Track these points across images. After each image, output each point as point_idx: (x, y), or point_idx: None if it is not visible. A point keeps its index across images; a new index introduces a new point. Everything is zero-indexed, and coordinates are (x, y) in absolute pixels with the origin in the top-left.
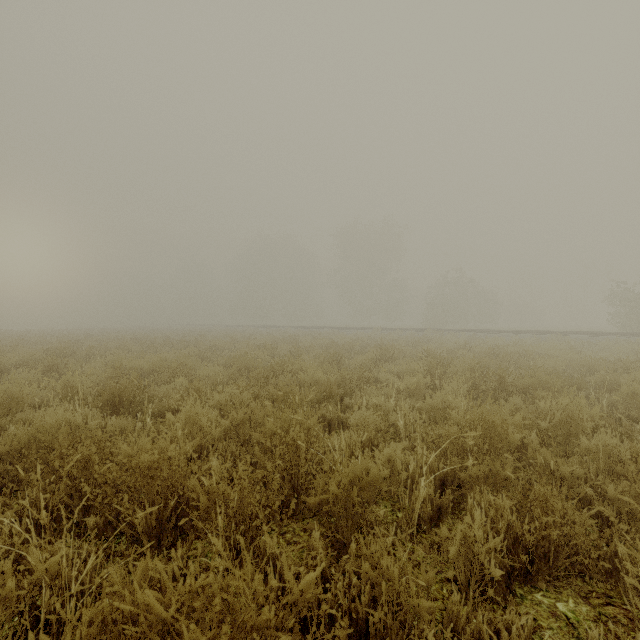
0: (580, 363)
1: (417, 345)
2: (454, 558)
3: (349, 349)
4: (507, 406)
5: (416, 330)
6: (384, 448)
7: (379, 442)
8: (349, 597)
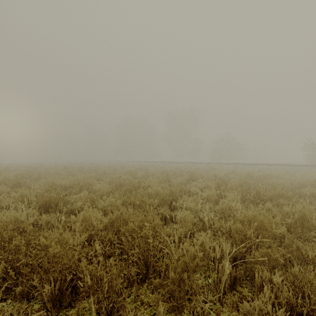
0: (296, 182)
1: (208, 171)
2: None
3: (173, 173)
4: (264, 208)
5: (207, 163)
6: (199, 237)
7: (194, 231)
8: None
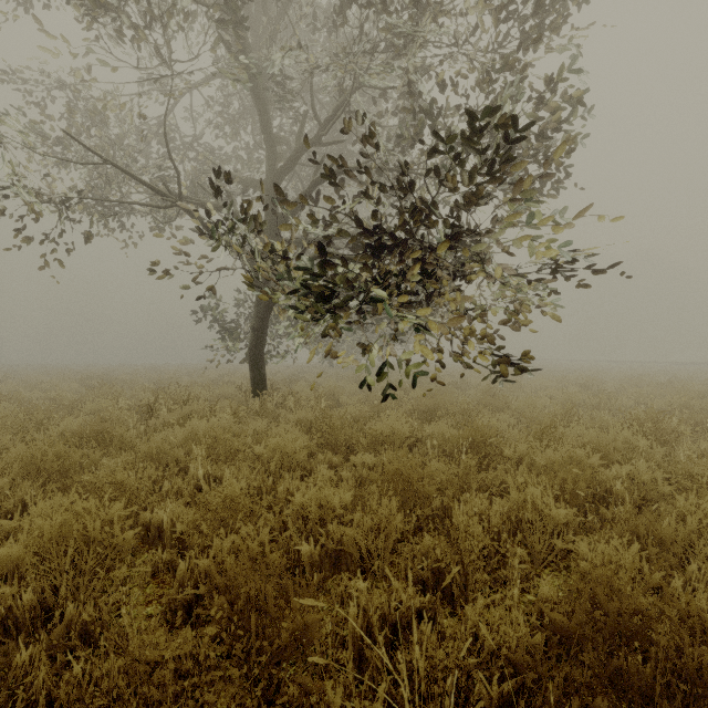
0: None
1: None
2: None
3: None
4: None
5: None
6: None
7: None
8: None
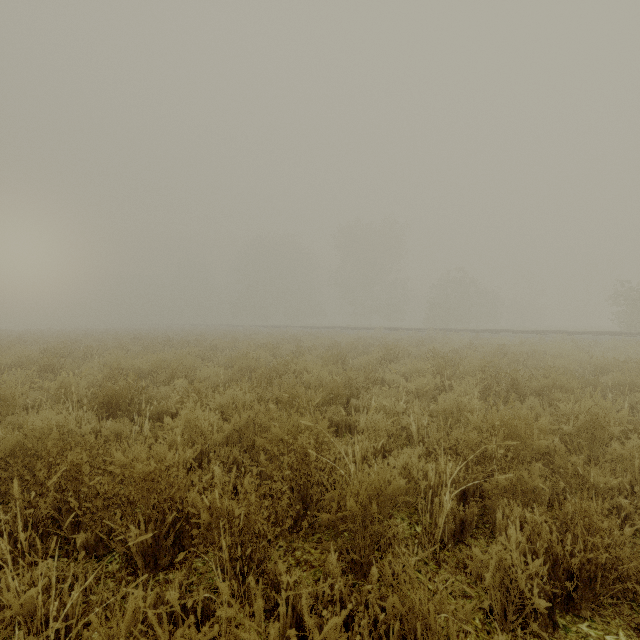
0: (592, 363)
1: (421, 345)
2: (490, 585)
3: (352, 349)
4: (524, 409)
5: (418, 330)
6: (399, 455)
7: (391, 447)
8: (375, 637)
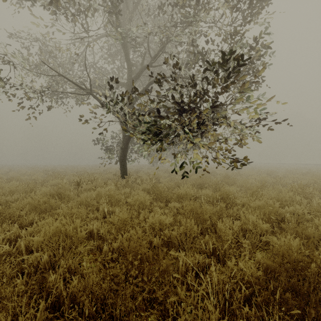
0: None
1: None
2: None
3: None
4: None
5: None
6: None
7: None
8: None
